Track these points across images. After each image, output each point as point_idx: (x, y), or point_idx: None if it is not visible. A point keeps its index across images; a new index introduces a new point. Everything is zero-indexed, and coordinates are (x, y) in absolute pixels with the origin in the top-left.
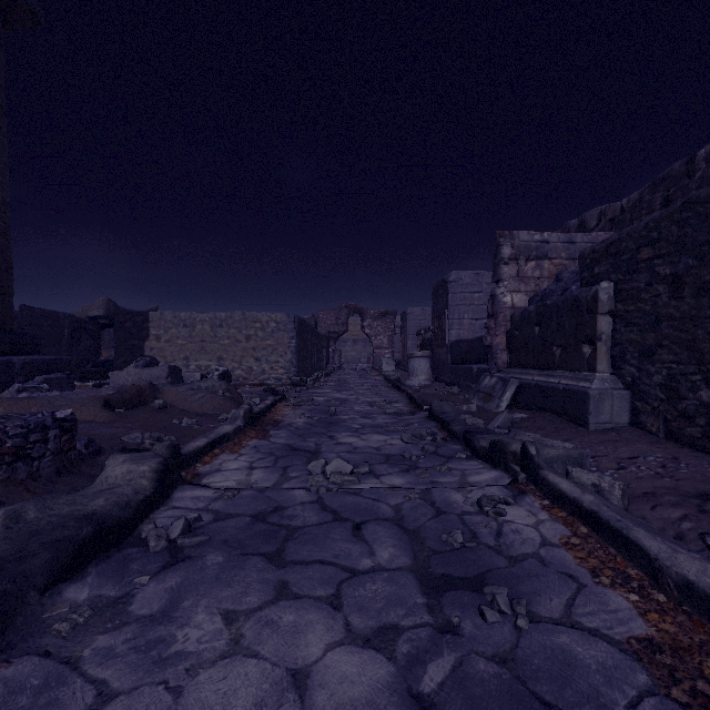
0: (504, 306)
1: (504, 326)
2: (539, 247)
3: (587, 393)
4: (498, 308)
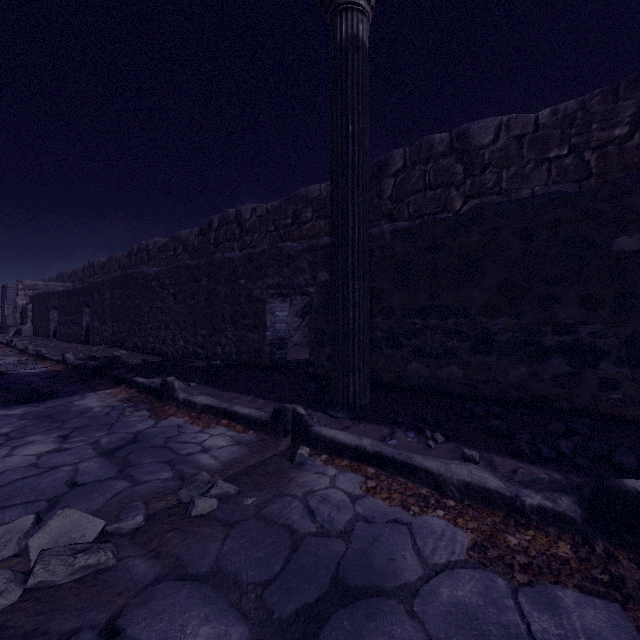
0: (20, 305)
1: (20, 311)
2: (35, 286)
3: (22, 329)
4: (17, 305)
